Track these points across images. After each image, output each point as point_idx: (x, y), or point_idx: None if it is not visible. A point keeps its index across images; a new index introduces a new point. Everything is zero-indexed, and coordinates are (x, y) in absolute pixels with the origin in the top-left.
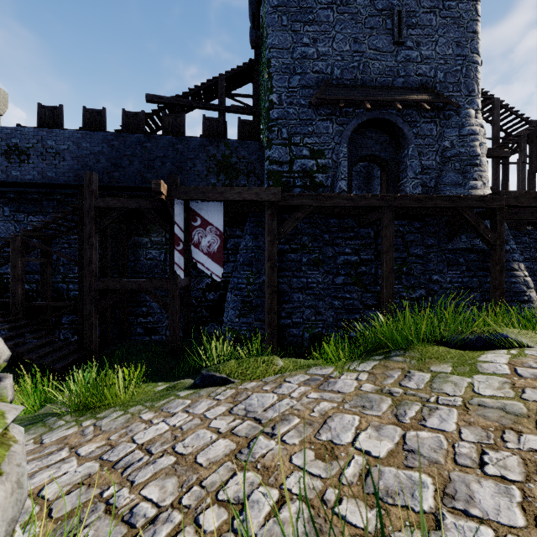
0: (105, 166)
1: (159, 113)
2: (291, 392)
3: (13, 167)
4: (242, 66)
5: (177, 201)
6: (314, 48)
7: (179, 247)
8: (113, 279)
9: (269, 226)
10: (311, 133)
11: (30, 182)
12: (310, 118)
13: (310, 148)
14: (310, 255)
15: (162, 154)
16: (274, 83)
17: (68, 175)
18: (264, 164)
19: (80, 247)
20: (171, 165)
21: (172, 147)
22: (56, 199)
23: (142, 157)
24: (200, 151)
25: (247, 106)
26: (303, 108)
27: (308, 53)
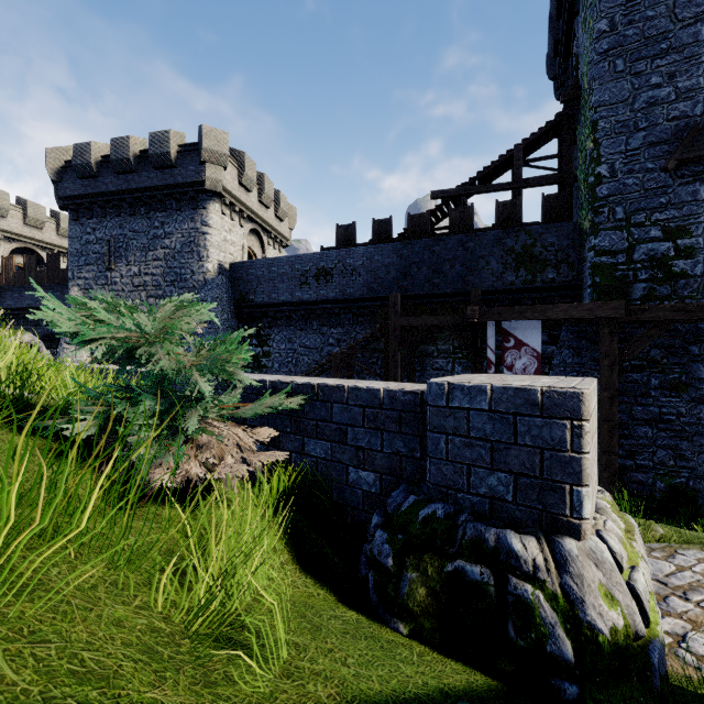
0: (394, 277)
1: (441, 207)
2: (690, 566)
3: (321, 287)
4: (546, 126)
5: (489, 323)
6: (669, 86)
7: (491, 371)
8: None
9: (606, 347)
10: (665, 206)
11: (333, 299)
12: (662, 185)
13: (662, 226)
14: (665, 375)
15: (451, 256)
16: (603, 151)
17: (362, 289)
18: (583, 251)
19: (386, 363)
20: (461, 267)
21: (462, 246)
22: (352, 312)
23: (430, 262)
24: (494, 246)
25: (552, 175)
26: (650, 174)
27: (659, 96)
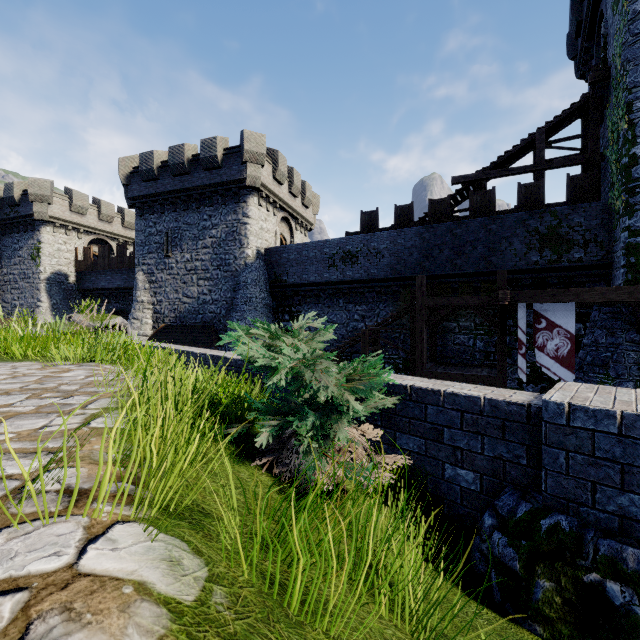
0: (417, 258)
1: (461, 191)
2: None
3: (347, 268)
4: (571, 107)
5: (519, 305)
6: None
7: (522, 351)
8: (431, 366)
9: None
10: None
11: (359, 279)
12: None
13: None
14: None
15: (472, 238)
16: (639, 131)
17: (386, 270)
18: (613, 230)
19: (412, 340)
20: (483, 248)
21: (484, 228)
22: (376, 291)
23: (451, 244)
24: (517, 227)
25: (577, 156)
26: None
27: None
